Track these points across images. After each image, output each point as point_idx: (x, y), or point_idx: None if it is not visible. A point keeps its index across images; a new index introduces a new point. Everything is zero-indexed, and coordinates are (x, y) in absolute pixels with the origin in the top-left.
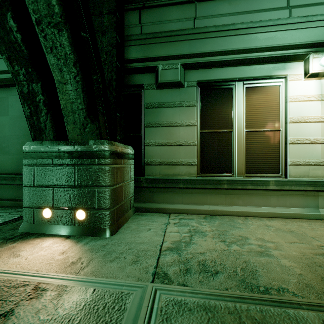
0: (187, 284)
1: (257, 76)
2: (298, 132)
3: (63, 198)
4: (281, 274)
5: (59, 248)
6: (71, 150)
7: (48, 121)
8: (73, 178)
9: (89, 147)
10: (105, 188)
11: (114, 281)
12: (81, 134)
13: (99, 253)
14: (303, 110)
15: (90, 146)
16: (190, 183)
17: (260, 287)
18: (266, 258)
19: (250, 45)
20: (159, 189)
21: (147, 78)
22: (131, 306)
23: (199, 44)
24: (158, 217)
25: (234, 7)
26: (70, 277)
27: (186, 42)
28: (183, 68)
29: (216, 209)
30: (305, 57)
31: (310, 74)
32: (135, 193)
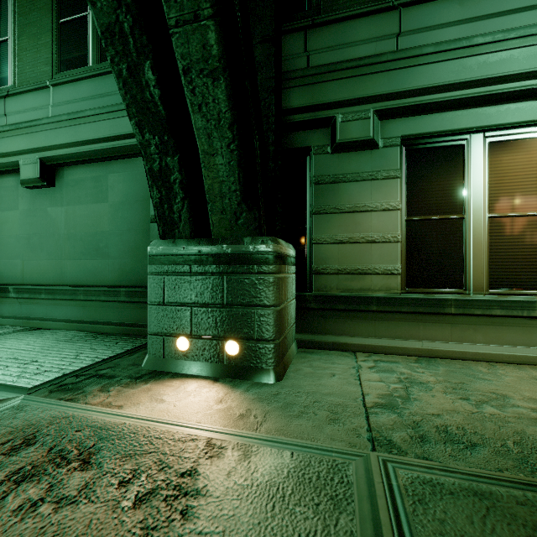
0: (431, 458)
1: (511, 123)
2: None
3: (205, 323)
4: None
5: (212, 395)
6: (218, 252)
7: (184, 210)
8: (221, 293)
9: (244, 247)
10: (268, 308)
11: (314, 444)
12: (231, 229)
13: (273, 404)
14: None
15: (247, 245)
16: (388, 303)
17: None
18: None
19: (500, 70)
20: (336, 312)
21: (317, 137)
22: (357, 480)
23: (406, 77)
24: (339, 358)
25: (468, 9)
26: (249, 434)
27: (382, 75)
28: (377, 117)
29: (436, 348)
30: None
31: None
32: (297, 318)
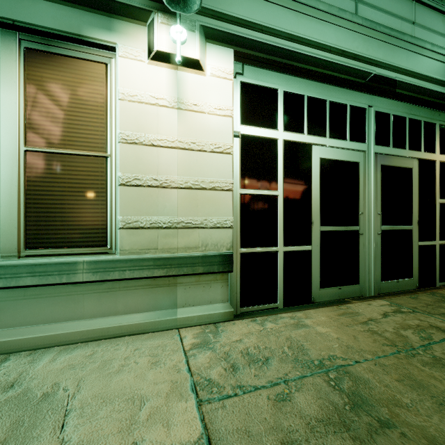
0: None
1: (47, 27)
2: (138, 164)
3: None
4: None
5: None
6: None
7: None
8: None
9: None
10: None
11: None
12: None
13: None
14: (147, 121)
15: None
16: None
17: None
18: None
19: None
20: None
21: None
22: None
23: None
24: None
25: None
26: None
27: None
28: None
29: None
30: (147, 18)
31: (155, 52)
32: None
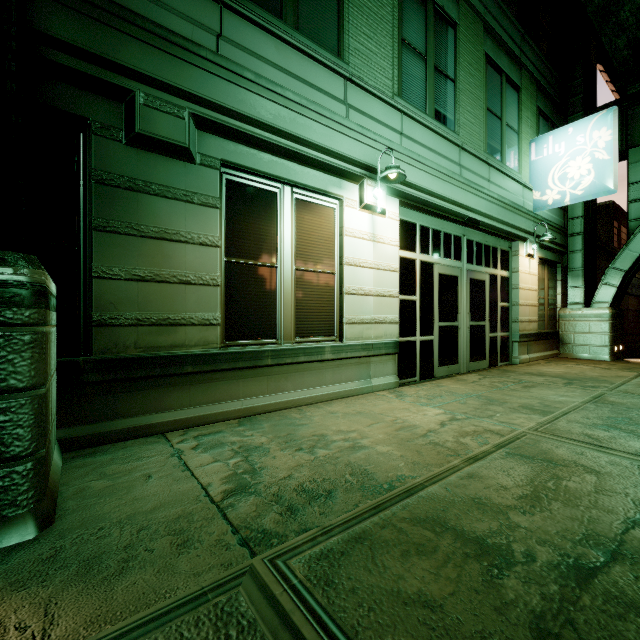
0: (309, 527)
1: (311, 186)
2: (354, 279)
3: None
4: (388, 463)
5: None
6: None
7: None
8: None
9: None
10: (21, 394)
11: (174, 601)
12: None
13: (58, 578)
14: (358, 249)
15: None
16: (207, 361)
17: (383, 485)
18: (363, 452)
19: (305, 134)
20: (133, 382)
21: (100, 108)
22: (258, 610)
23: (228, 92)
24: (144, 448)
25: (283, 58)
26: None
27: (201, 73)
28: (194, 123)
29: (255, 405)
30: (360, 181)
31: (365, 204)
32: (60, 402)
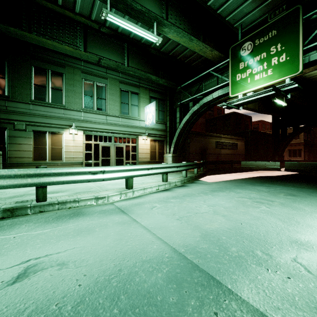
0: None
1: (54, 131)
2: (67, 149)
3: None
4: None
5: None
6: None
7: None
8: None
9: None
10: None
11: None
12: None
13: None
14: (69, 142)
15: None
16: (29, 164)
17: None
18: None
19: (52, 122)
20: (15, 166)
21: (9, 126)
22: None
23: (33, 118)
24: None
25: (46, 109)
26: None
27: (27, 117)
28: (26, 125)
29: None
30: (69, 128)
31: (70, 133)
32: (3, 168)
